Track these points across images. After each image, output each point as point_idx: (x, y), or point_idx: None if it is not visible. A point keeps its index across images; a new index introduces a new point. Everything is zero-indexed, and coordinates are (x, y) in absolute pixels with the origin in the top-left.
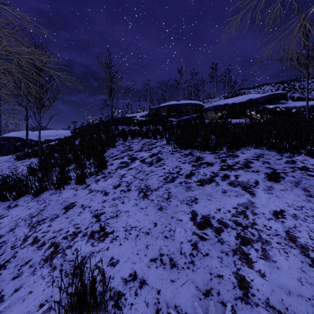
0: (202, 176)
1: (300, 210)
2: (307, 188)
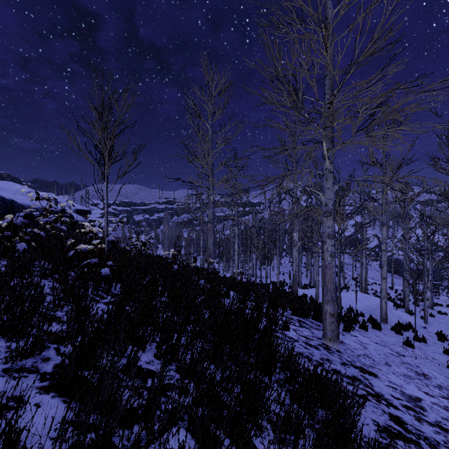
0: (447, 437)
1: (406, 382)
2: (367, 364)
